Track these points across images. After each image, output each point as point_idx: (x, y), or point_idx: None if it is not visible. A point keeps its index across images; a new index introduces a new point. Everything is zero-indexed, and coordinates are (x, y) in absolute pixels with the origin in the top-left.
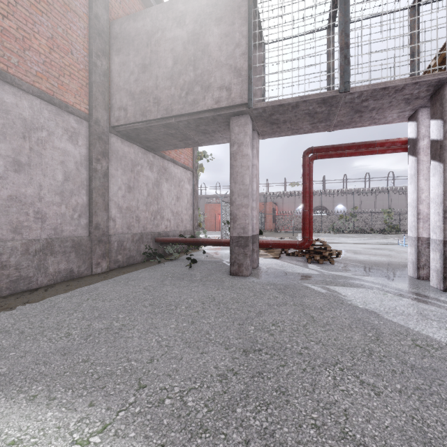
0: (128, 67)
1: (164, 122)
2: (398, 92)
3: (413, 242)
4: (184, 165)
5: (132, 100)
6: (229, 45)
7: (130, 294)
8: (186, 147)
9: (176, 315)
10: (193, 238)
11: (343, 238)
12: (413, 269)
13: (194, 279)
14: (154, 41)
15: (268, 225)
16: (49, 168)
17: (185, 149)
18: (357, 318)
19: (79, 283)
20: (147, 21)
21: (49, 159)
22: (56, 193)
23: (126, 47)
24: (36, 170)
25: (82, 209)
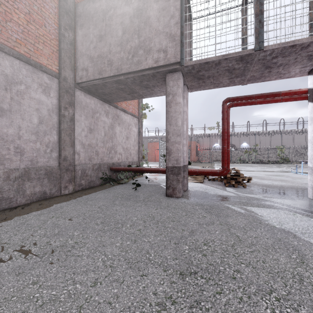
0: (89, 38)
1: (115, 79)
2: (303, 49)
3: (312, 171)
4: (131, 113)
5: (91, 62)
6: (165, 16)
7: (87, 212)
8: (133, 99)
9: (121, 233)
10: (138, 167)
11: (248, 167)
12: (312, 193)
13: (138, 200)
14: (107, 17)
15: (193, 157)
16: (26, 114)
17: (132, 101)
18: (277, 238)
19: (49, 202)
20: (102, 2)
21: (27, 107)
22: (32, 133)
23: (87, 22)
24: (16, 115)
25: (53, 145)
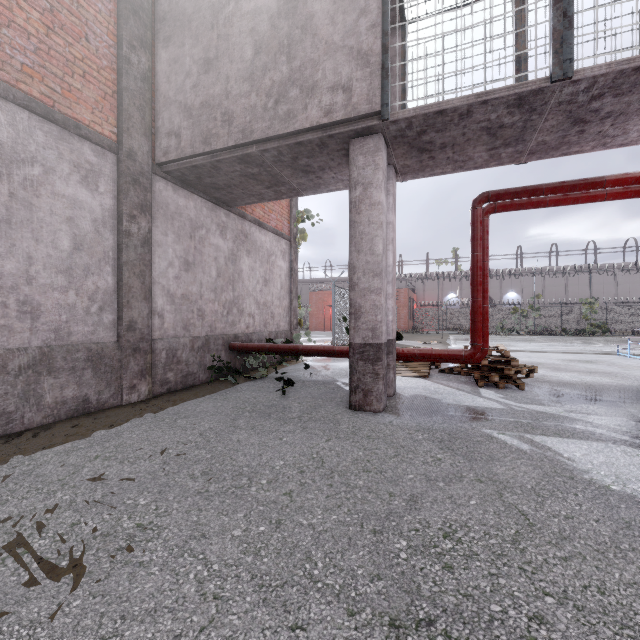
0: (183, 65)
1: (239, 153)
2: None
3: None
4: (275, 229)
5: (188, 119)
6: (348, 12)
7: (174, 447)
8: (277, 198)
9: (248, 501)
10: (288, 344)
11: (521, 343)
12: None
13: (288, 417)
14: (222, 19)
15: (403, 322)
16: (45, 229)
17: (277, 205)
18: (621, 520)
19: (95, 421)
20: None
21: (47, 213)
22: (58, 270)
23: (179, 33)
24: (22, 232)
25: (106, 297)
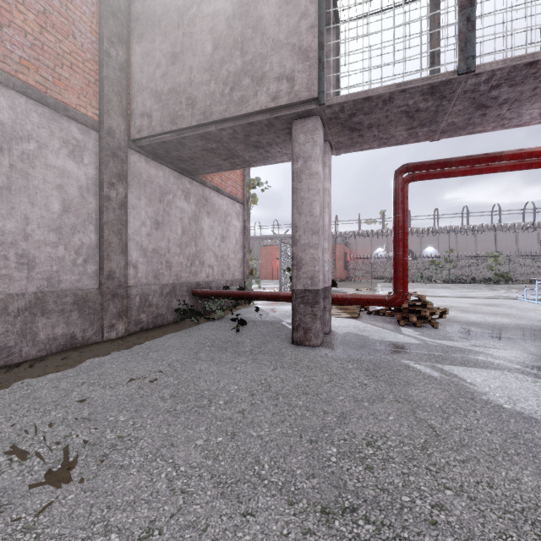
0: (153, 58)
1: (201, 131)
2: None
3: None
4: (231, 194)
5: (158, 102)
6: (291, 15)
7: (147, 375)
8: (232, 168)
9: (208, 418)
10: (242, 291)
11: (437, 290)
12: None
13: (241, 350)
14: (187, 20)
15: (338, 272)
16: (39, 194)
17: (233, 174)
18: (510, 431)
19: (81, 354)
20: None
21: (40, 182)
22: (50, 228)
23: (151, 30)
24: (20, 197)
25: (89, 251)
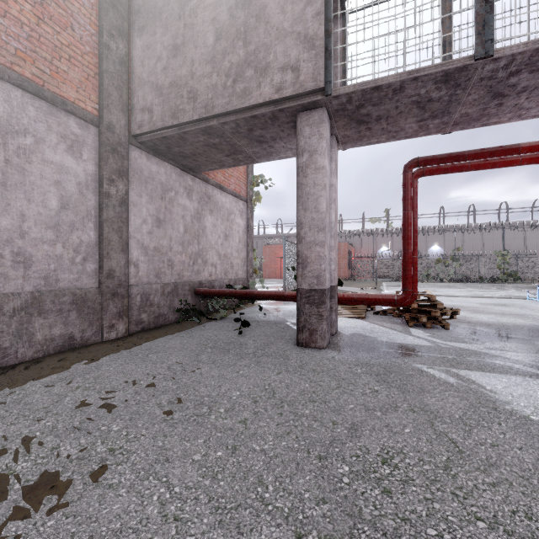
0: (154, 51)
1: (203, 125)
2: None
3: None
4: (234, 192)
5: (159, 96)
6: (296, 2)
7: (145, 379)
8: (235, 164)
9: (207, 428)
10: (245, 290)
11: (444, 289)
12: None
13: (244, 352)
14: (188, 11)
15: (342, 271)
16: (36, 190)
17: (236, 171)
18: None
19: (79, 355)
20: None
21: (37, 177)
22: (47, 226)
23: (151, 23)
24: (16, 193)
25: (89, 249)
